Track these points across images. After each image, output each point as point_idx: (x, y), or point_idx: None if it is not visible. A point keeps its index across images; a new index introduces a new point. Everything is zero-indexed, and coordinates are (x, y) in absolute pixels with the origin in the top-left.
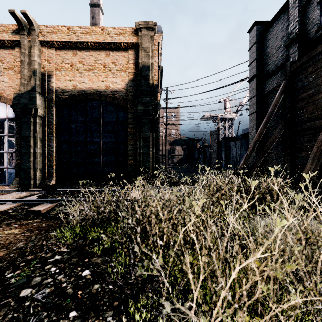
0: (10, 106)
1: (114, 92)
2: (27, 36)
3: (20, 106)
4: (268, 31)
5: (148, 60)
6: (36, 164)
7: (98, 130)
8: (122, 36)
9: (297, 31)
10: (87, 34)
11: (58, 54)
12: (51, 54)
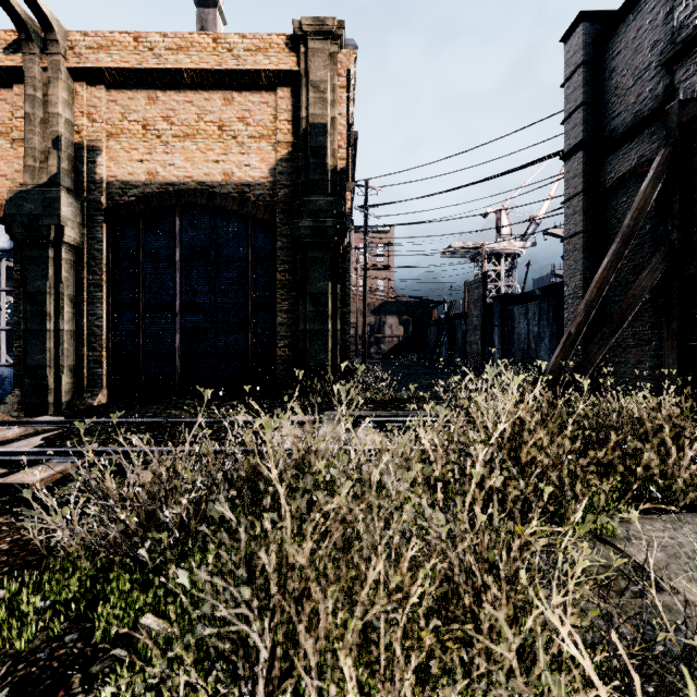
0: None
1: (245, 189)
2: (41, 57)
3: (22, 222)
4: (614, 34)
5: (323, 111)
6: (61, 356)
7: (207, 276)
8: (261, 55)
9: None
10: (180, 51)
11: (112, 100)
12: (97, 99)
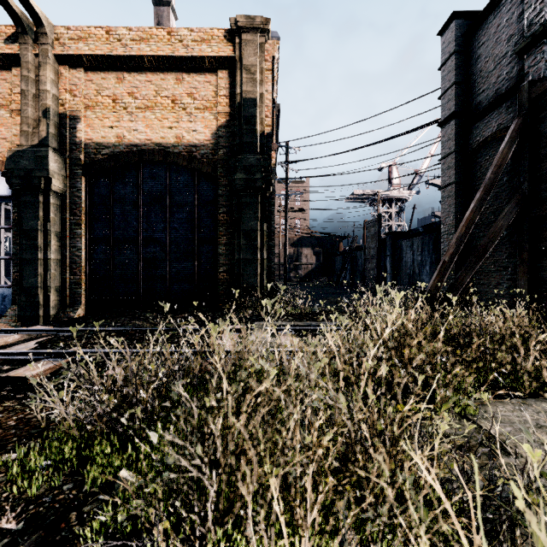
0: (2, 174)
1: (192, 149)
2: (34, 46)
3: (19, 174)
4: (479, 29)
5: (253, 88)
6: (49, 279)
7: (163, 217)
8: (205, 45)
9: (544, 21)
10: (142, 42)
11: (89, 79)
12: (77, 79)
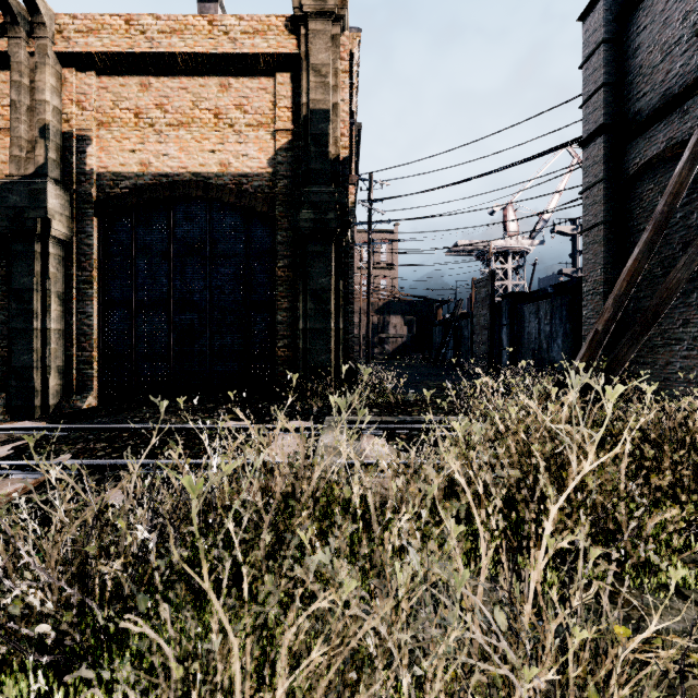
0: None
1: (242, 180)
2: (28, 42)
3: (7, 214)
4: (639, 8)
5: (324, 96)
6: (48, 357)
7: (203, 272)
8: (259, 38)
9: None
10: (173, 34)
11: (103, 87)
12: (87, 85)
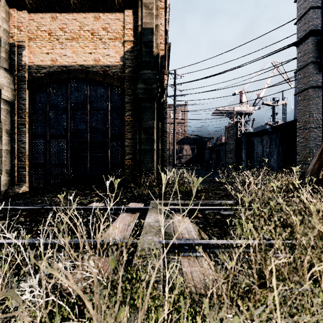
0: None
1: (106, 68)
2: None
3: None
4: None
5: (150, 20)
6: (0, 164)
7: (85, 119)
8: None
9: None
10: None
11: (31, 19)
12: (22, 18)
